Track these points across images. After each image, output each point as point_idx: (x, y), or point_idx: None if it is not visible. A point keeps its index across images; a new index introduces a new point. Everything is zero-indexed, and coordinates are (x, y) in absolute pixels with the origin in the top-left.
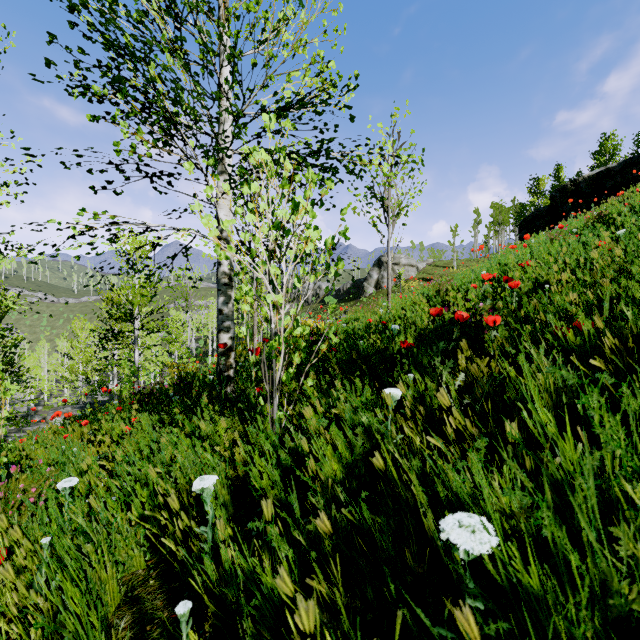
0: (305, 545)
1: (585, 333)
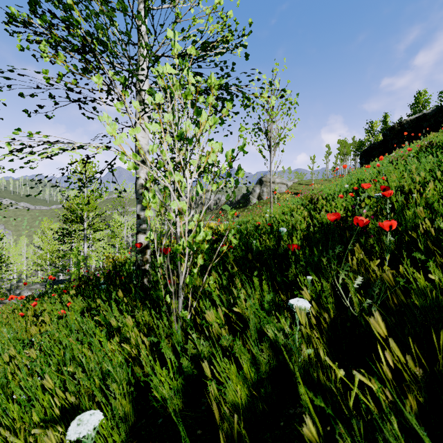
0: None
1: None
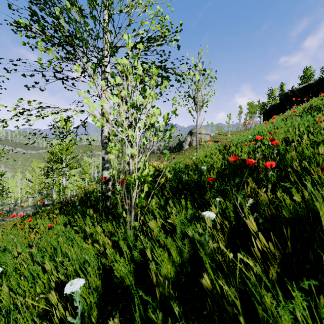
0: None
1: None
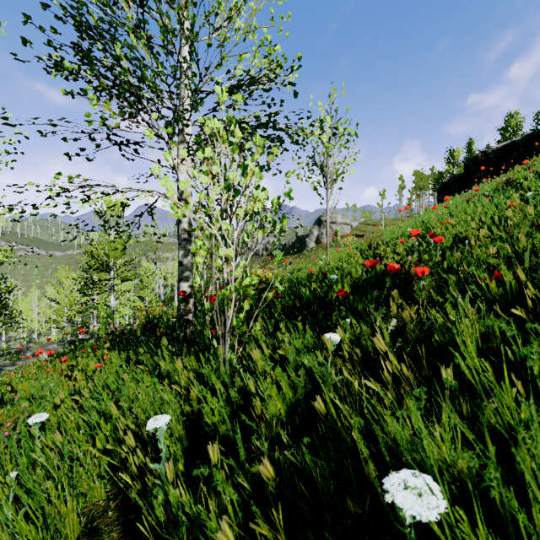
0: (249, 489)
1: (506, 283)
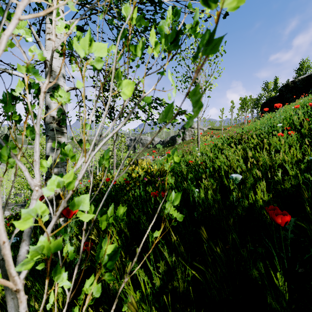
0: None
1: None
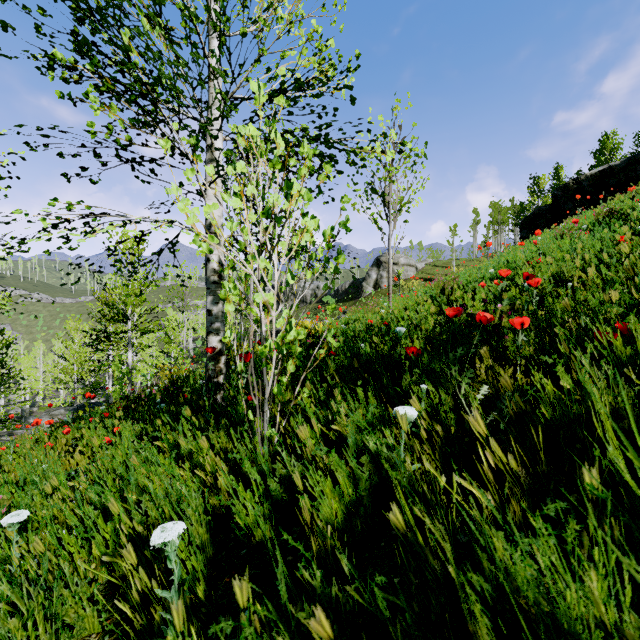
0: None
1: (637, 339)
